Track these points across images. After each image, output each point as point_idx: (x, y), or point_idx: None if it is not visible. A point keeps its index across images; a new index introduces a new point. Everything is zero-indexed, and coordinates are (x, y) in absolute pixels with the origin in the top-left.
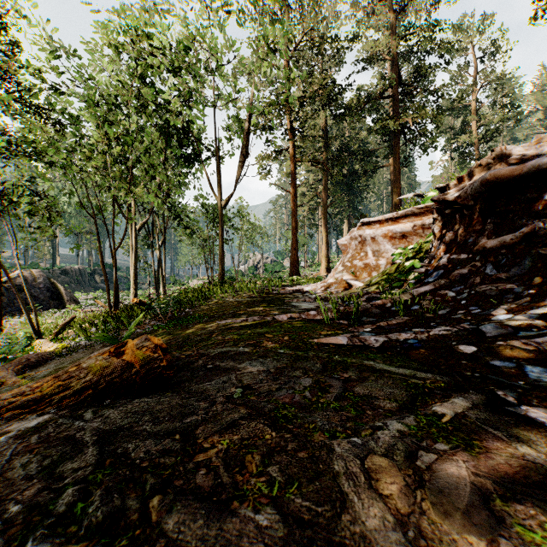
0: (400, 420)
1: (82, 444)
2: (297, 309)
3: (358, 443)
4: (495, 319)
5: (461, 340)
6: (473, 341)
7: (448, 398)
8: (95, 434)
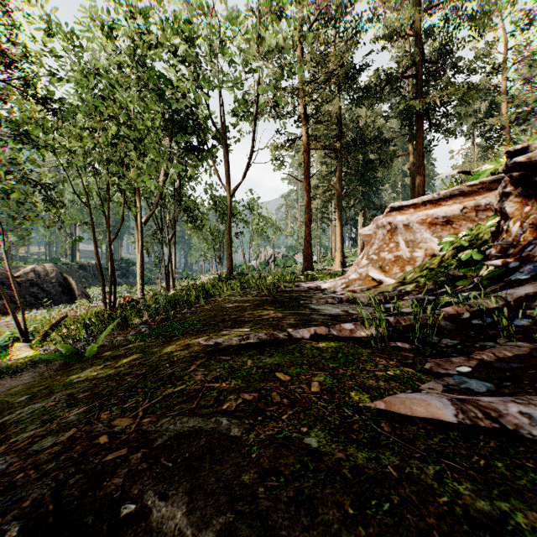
0: None
1: None
2: (320, 316)
3: None
4: None
5: None
6: None
7: None
8: None
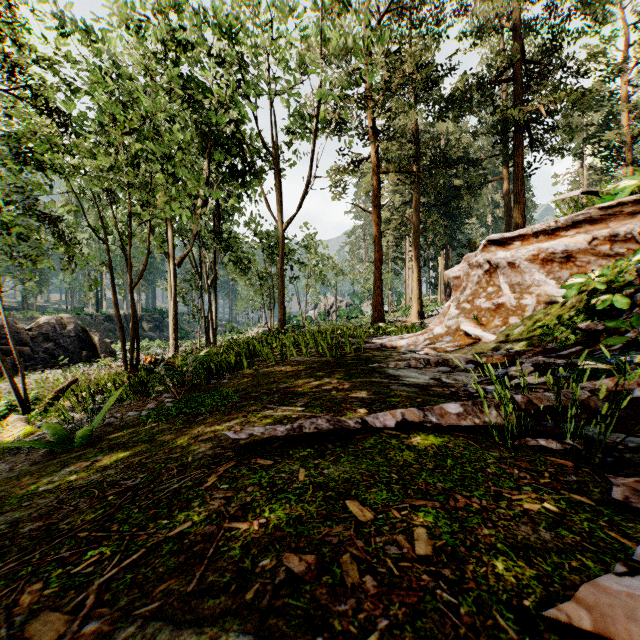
0: None
1: None
2: (403, 387)
3: None
4: None
5: None
6: None
7: None
8: None
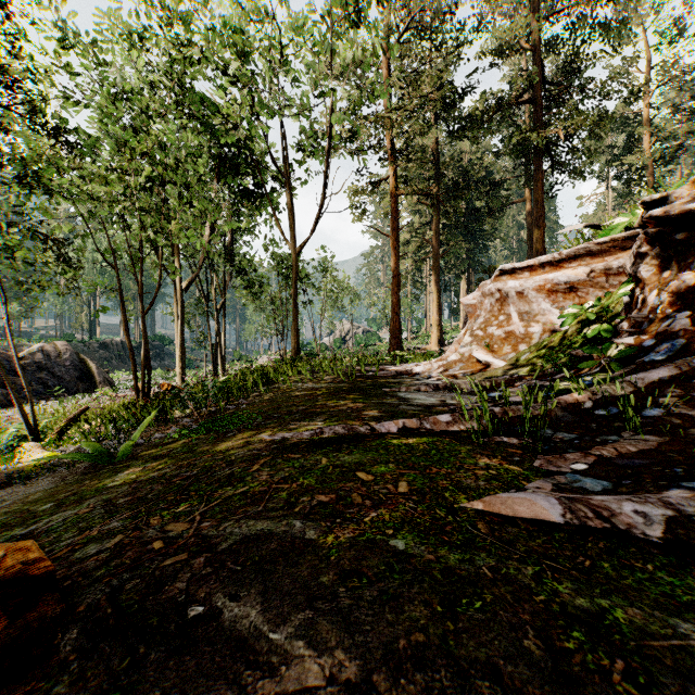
0: None
1: None
2: (410, 406)
3: None
4: None
5: None
6: None
7: None
8: None
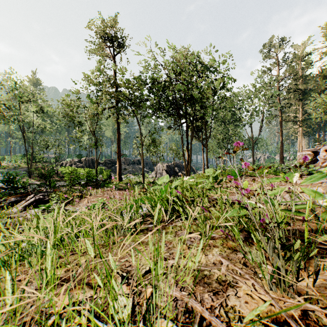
0: None
1: None
2: None
3: None
4: None
5: None
6: None
7: None
8: None
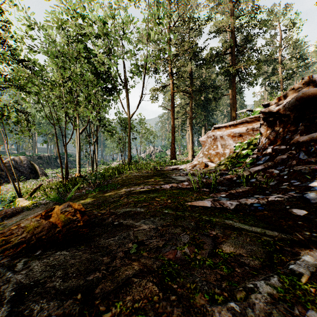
0: (267, 280)
1: (1, 300)
2: (175, 181)
3: (237, 310)
4: (313, 189)
5: (292, 205)
6: (302, 206)
7: (297, 256)
8: (14, 289)
